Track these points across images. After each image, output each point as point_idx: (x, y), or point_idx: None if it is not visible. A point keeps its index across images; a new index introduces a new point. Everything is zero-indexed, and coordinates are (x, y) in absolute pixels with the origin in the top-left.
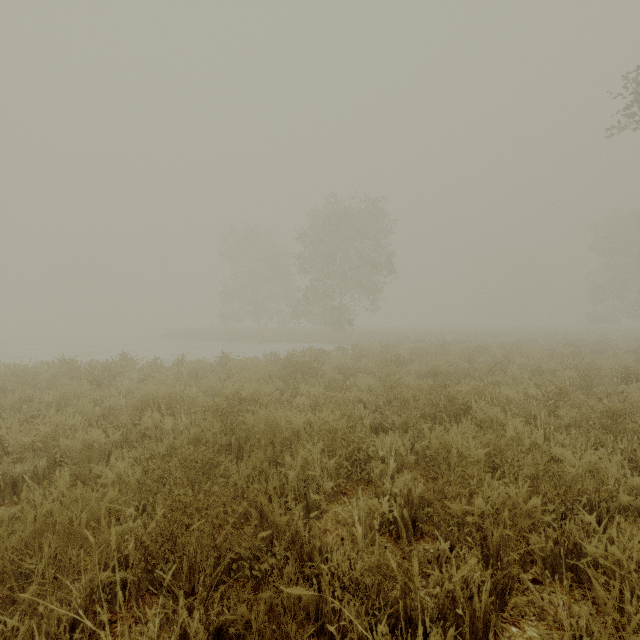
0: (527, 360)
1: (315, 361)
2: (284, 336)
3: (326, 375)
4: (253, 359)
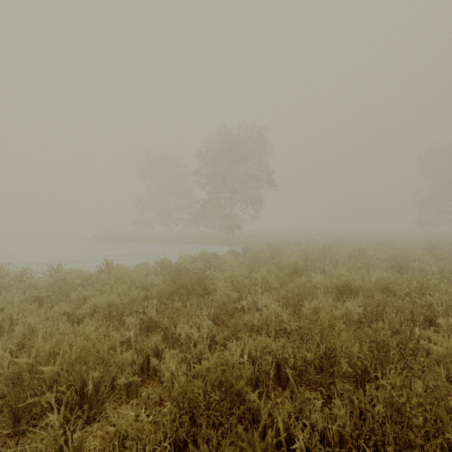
0: (428, 267)
1: (207, 267)
2: (186, 238)
3: (217, 295)
4: (142, 266)
